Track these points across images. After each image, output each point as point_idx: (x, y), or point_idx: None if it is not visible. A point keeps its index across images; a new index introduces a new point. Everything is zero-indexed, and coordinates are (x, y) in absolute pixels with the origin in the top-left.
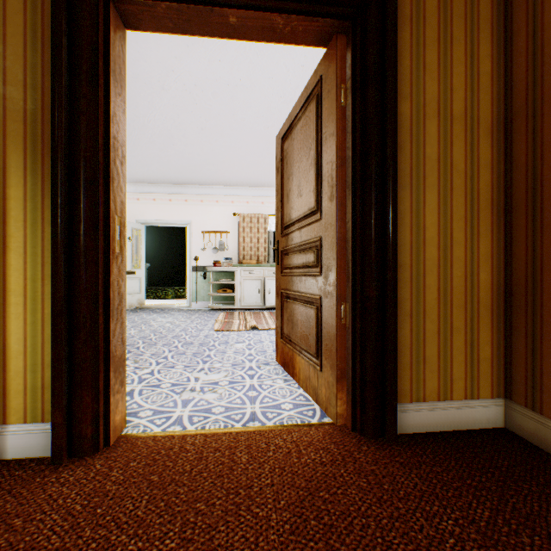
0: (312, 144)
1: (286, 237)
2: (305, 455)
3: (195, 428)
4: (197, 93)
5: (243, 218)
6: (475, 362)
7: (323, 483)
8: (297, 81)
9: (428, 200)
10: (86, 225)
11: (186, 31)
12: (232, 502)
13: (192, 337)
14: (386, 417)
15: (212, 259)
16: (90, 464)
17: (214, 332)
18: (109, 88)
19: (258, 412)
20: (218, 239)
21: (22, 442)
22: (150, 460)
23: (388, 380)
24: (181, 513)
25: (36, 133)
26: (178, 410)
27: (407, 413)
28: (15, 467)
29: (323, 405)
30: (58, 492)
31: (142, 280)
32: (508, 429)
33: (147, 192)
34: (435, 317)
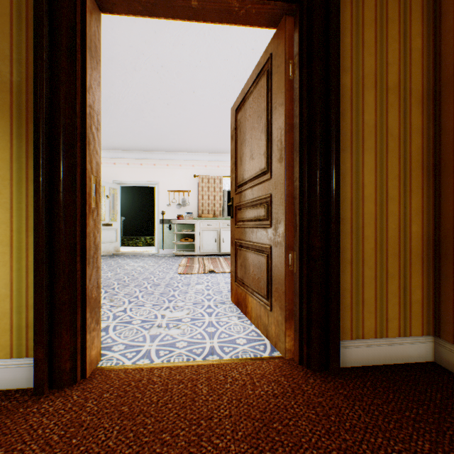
0: (263, 113)
1: (239, 194)
2: (258, 387)
3: (162, 361)
4: (163, 73)
5: (202, 179)
6: (408, 303)
7: (276, 414)
8: (248, 62)
9: (366, 161)
10: (65, 183)
11: (153, 14)
12: (195, 433)
13: (159, 279)
14: (329, 353)
15: (176, 213)
16: (68, 395)
17: (178, 275)
18: (86, 62)
19: (216, 347)
20: (181, 197)
21: (9, 375)
22: (121, 391)
23: (332, 321)
24: (148, 444)
25: (21, 102)
26: (147, 344)
27: (348, 349)
28: (2, 398)
29: (273, 341)
30: (39, 423)
31: (118, 231)
32: (437, 363)
33: (122, 157)
34: (372, 264)
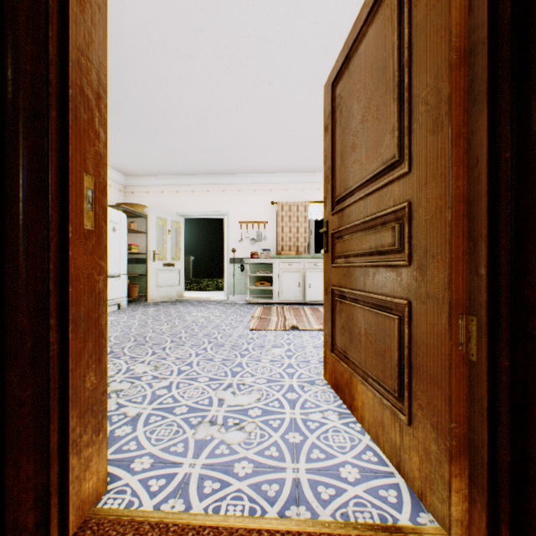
0: (390, 57)
1: (339, 214)
2: None
3: (204, 509)
4: (229, 58)
5: (281, 206)
6: None
7: None
8: (348, 23)
9: None
10: (25, 182)
11: None
12: None
13: (224, 337)
14: None
15: (249, 251)
16: None
17: (249, 331)
18: None
19: (304, 483)
20: (255, 230)
21: None
22: None
23: None
24: None
25: None
26: (186, 461)
27: None
28: None
29: (413, 484)
30: None
31: (181, 272)
32: None
33: (186, 184)
34: None
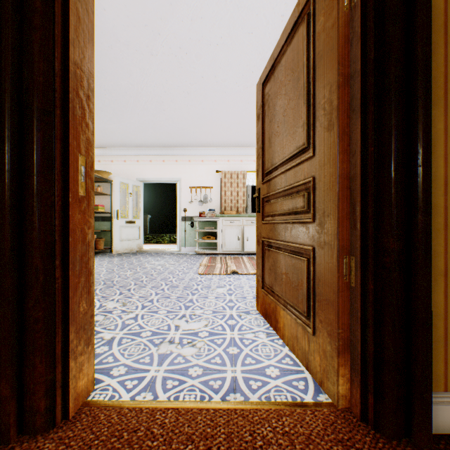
0: (301, 72)
1: (267, 183)
2: None
3: (167, 398)
4: (182, 56)
5: (224, 174)
6: None
7: None
8: (276, 34)
9: None
10: (38, 162)
11: None
12: None
13: (178, 280)
14: (413, 414)
15: (198, 210)
16: (38, 449)
17: (198, 276)
18: (68, 5)
19: (240, 379)
20: (203, 193)
21: None
22: (107, 449)
23: (418, 364)
24: None
25: None
26: (153, 368)
27: (440, 406)
28: None
29: (316, 376)
30: None
31: (141, 228)
32: None
33: (145, 155)
34: None
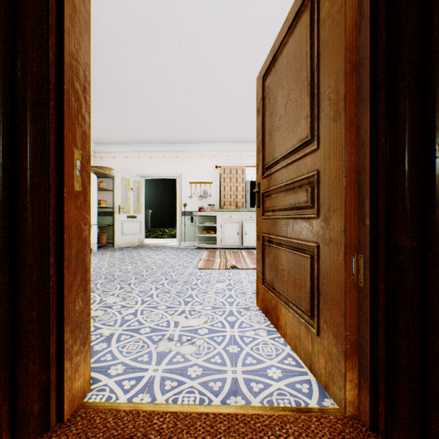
0: (304, 62)
1: (268, 178)
2: None
3: (166, 400)
4: (182, 52)
5: (223, 170)
6: None
7: None
8: (276, 27)
9: None
10: (31, 155)
11: None
12: None
13: (178, 275)
14: (430, 426)
15: (197, 205)
16: None
17: (198, 270)
18: None
19: (240, 381)
20: (202, 189)
21: None
22: None
23: (436, 373)
24: None
25: None
26: (151, 367)
27: None
28: None
29: (321, 379)
30: None
31: (142, 223)
32: None
33: (146, 151)
34: None
